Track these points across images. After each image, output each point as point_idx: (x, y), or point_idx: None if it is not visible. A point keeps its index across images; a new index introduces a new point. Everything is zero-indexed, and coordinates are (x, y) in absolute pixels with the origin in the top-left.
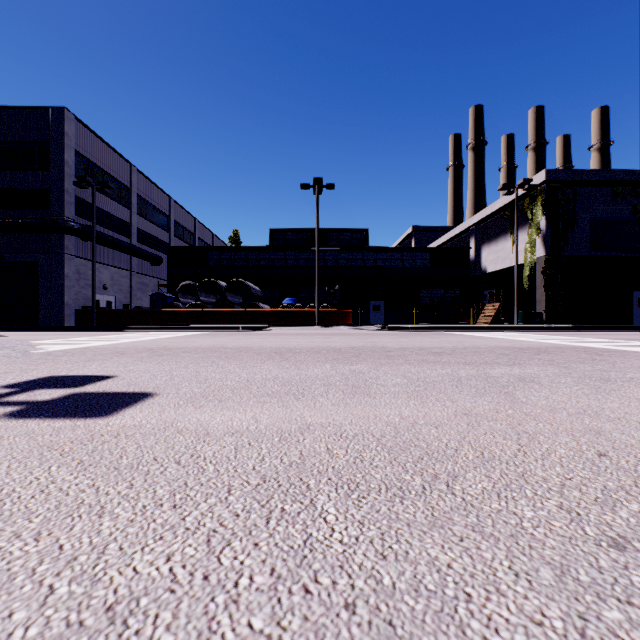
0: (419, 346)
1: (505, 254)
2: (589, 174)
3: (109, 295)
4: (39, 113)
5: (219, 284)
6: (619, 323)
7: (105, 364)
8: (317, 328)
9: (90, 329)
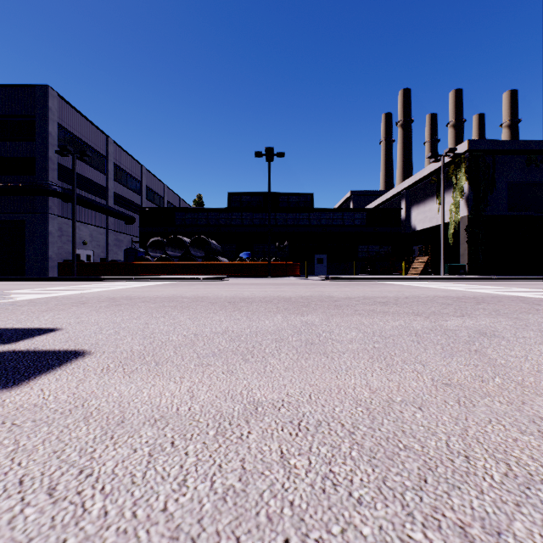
0: (363, 295)
1: (432, 214)
2: (507, 144)
3: (88, 250)
4: (26, 91)
5: (183, 240)
6: (532, 274)
7: (59, 315)
8: (269, 278)
9: (69, 279)
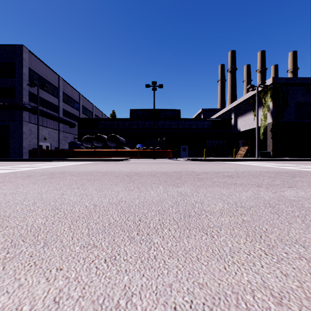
0: (214, 171)
1: (250, 121)
2: (295, 79)
3: (47, 142)
4: (10, 48)
5: (103, 137)
6: (310, 157)
7: (5, 186)
8: (154, 159)
9: (34, 160)
